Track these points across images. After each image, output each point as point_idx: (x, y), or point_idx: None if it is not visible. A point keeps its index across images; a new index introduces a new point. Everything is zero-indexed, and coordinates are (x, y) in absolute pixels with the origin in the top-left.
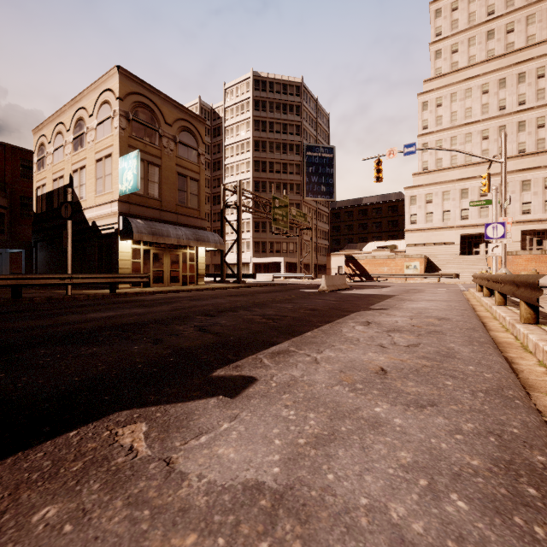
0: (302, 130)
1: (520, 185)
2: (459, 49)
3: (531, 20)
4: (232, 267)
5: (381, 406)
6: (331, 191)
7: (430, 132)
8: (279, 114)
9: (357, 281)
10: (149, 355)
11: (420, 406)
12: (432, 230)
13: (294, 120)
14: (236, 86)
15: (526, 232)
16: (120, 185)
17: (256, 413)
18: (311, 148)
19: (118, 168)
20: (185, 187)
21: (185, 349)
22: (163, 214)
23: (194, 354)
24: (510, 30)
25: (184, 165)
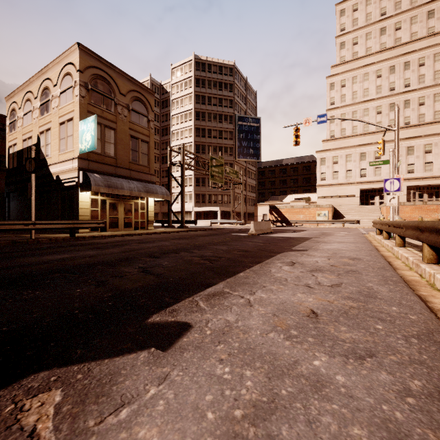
0: (234, 104)
1: (405, 150)
2: (359, 41)
3: (414, 21)
4: (177, 214)
5: (319, 358)
6: (257, 153)
7: (336, 107)
8: (216, 91)
9: (279, 226)
10: (89, 299)
11: (359, 357)
12: (338, 185)
13: (228, 96)
14: (180, 67)
15: (410, 187)
16: (80, 145)
17: (188, 371)
18: (242, 118)
19: (78, 130)
20: (136, 148)
21: (125, 291)
22: (118, 170)
23: (133, 297)
24: (398, 28)
25: (136, 129)
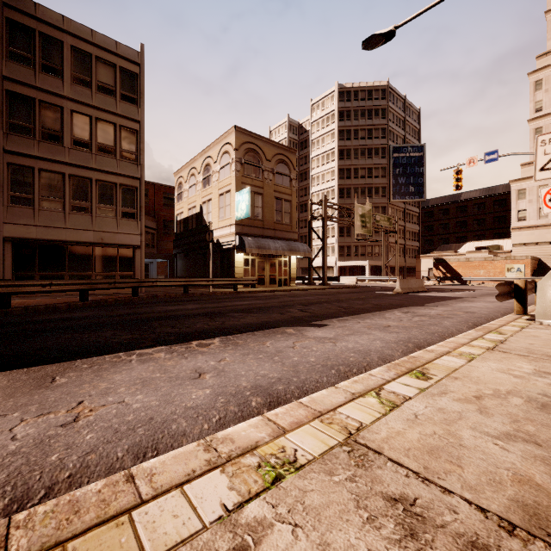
0: (388, 132)
1: None
2: None
3: None
4: (317, 270)
5: (375, 332)
6: (420, 190)
7: (545, 114)
8: (364, 121)
9: (447, 284)
10: (282, 317)
11: (391, 333)
12: (548, 227)
13: (379, 124)
14: (321, 101)
15: None
16: (237, 213)
17: (328, 330)
18: (398, 149)
19: (235, 201)
20: (280, 208)
21: (296, 316)
22: (265, 231)
23: (301, 318)
24: None
25: (279, 190)
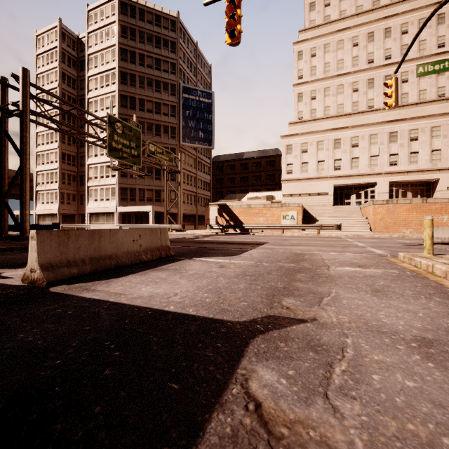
0: (177, 69)
1: (388, 136)
2: (331, 2)
3: None
4: (95, 216)
5: None
6: (209, 138)
7: (305, 81)
8: (152, 47)
9: (229, 233)
10: None
11: None
12: (308, 180)
13: (169, 57)
14: (100, 8)
15: (392, 183)
16: None
17: None
18: (188, 90)
19: None
20: None
21: None
22: None
23: None
24: None
25: None
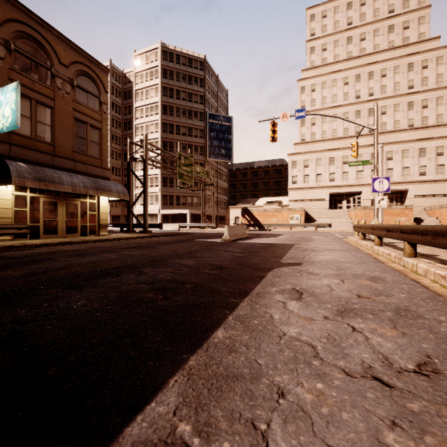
0: (205, 100)
1: (370, 156)
2: (327, 48)
3: (377, 33)
4: (141, 217)
5: None
6: (229, 154)
7: (307, 111)
8: (185, 84)
9: (252, 230)
10: None
11: None
12: (309, 189)
13: (198, 91)
14: (145, 54)
15: None
16: None
17: None
18: (213, 116)
19: None
20: (84, 134)
21: None
22: (57, 160)
23: None
24: (363, 38)
25: (83, 111)
